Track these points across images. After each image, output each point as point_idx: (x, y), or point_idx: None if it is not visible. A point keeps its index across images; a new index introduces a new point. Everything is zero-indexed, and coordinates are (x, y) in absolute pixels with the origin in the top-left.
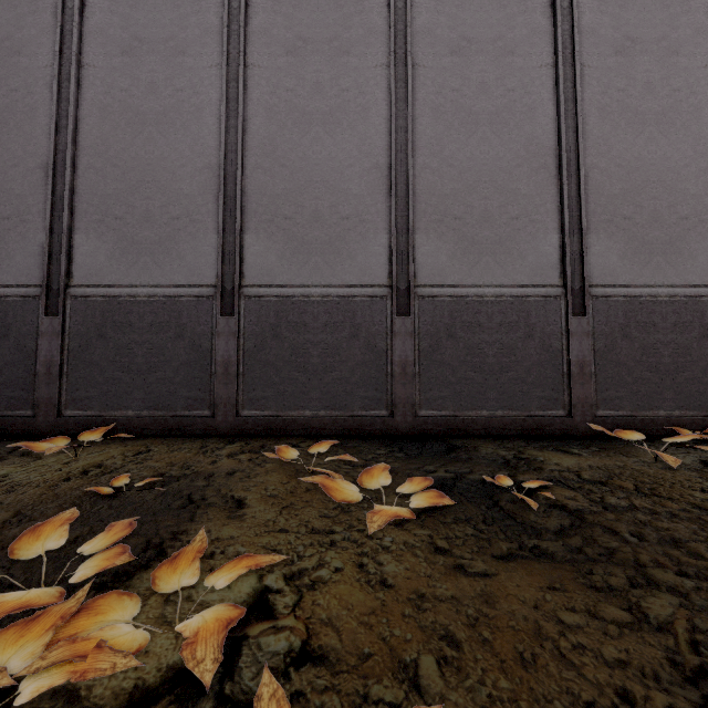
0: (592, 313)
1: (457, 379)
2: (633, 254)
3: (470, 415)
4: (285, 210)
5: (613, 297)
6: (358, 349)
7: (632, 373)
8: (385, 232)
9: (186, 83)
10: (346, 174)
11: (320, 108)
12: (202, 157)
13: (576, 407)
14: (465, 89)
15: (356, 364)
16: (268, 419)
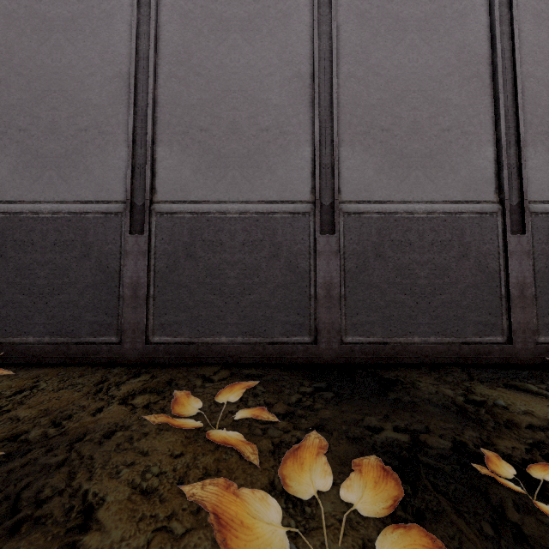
0: (531, 231)
1: (386, 303)
2: None
3: (401, 341)
4: (201, 121)
5: None
6: (279, 269)
7: None
8: (307, 145)
9: None
10: (266, 83)
11: (238, 14)
12: (113, 65)
13: (517, 333)
14: None
15: (276, 286)
16: (180, 346)
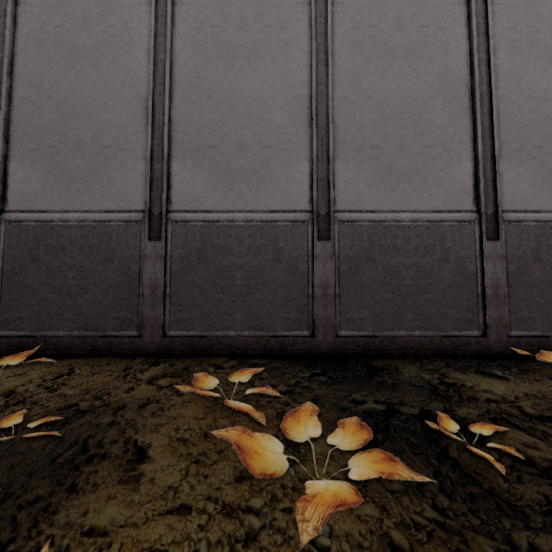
0: (505, 237)
1: (375, 301)
2: (543, 181)
3: (388, 335)
4: (211, 139)
5: (525, 221)
6: (281, 271)
7: (544, 295)
8: (306, 160)
9: (117, 19)
10: (269, 105)
11: (244, 43)
12: (132, 89)
13: (491, 328)
14: (381, 25)
15: (279, 286)
16: (193, 339)
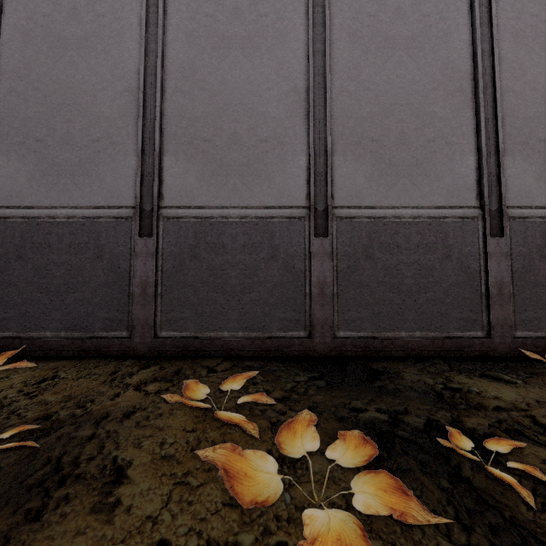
0: (509, 234)
1: (375, 300)
2: None
3: (389, 336)
4: (204, 133)
5: (530, 218)
6: (277, 269)
7: None
8: (303, 154)
9: (107, 9)
10: (265, 97)
11: (238, 33)
12: (123, 81)
13: (496, 328)
14: (381, 14)
15: (274, 285)
16: (185, 341)
